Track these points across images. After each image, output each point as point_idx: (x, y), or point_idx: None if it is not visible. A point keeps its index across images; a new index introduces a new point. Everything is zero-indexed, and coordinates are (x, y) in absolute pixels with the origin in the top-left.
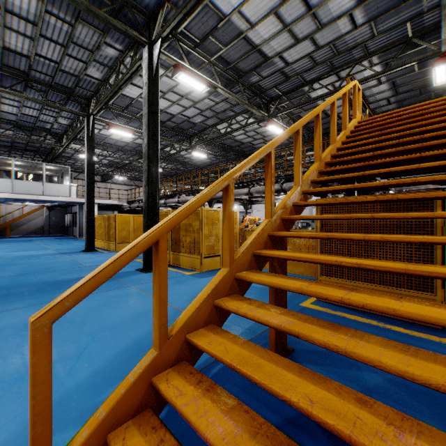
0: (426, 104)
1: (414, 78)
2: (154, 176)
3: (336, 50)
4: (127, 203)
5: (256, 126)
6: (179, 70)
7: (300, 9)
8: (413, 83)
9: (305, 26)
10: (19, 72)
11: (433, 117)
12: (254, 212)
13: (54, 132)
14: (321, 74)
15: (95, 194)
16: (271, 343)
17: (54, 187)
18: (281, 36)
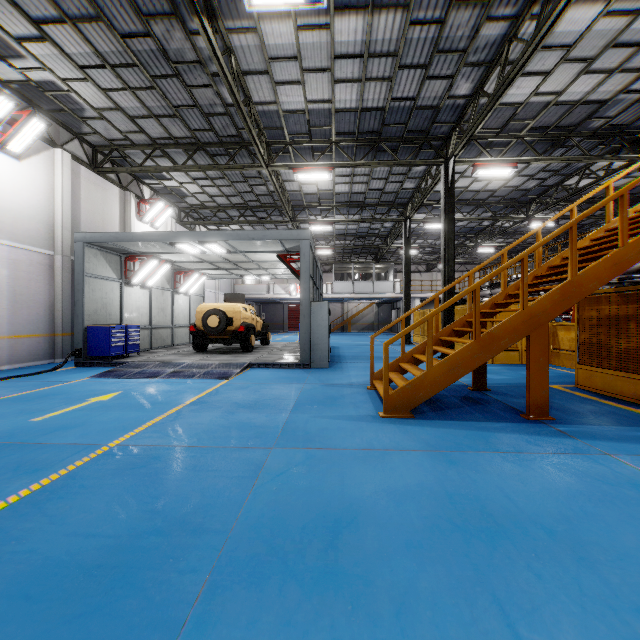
0: None
1: None
2: (449, 276)
3: None
4: None
5: None
6: (476, 169)
7: (623, 51)
8: None
9: None
10: (358, 203)
11: None
12: None
13: (380, 234)
14: None
15: (419, 287)
16: (472, 381)
17: (381, 284)
18: (610, 79)
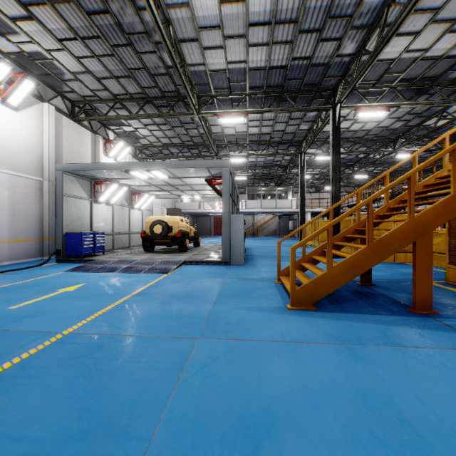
0: None
1: None
2: (336, 194)
3: None
4: None
5: None
6: (357, 113)
7: None
8: None
9: None
10: (266, 141)
11: None
12: None
13: (281, 165)
14: None
15: (310, 204)
16: (360, 278)
17: (282, 202)
18: None
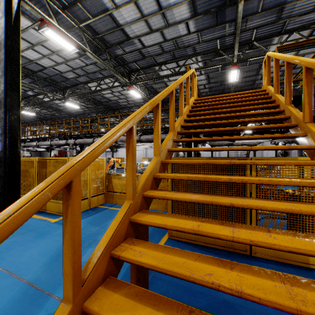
0: (236, 94)
1: (218, 75)
2: (14, 125)
3: (177, 45)
4: None
5: (121, 89)
6: (45, 25)
7: (154, 6)
8: (218, 78)
9: (157, 21)
10: None
11: (244, 105)
12: (119, 151)
13: None
14: (167, 60)
15: None
16: None
17: None
18: (139, 23)
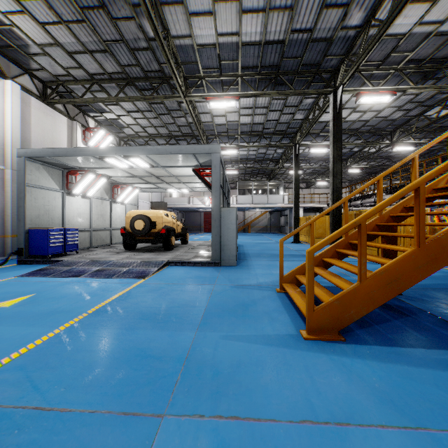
0: None
1: None
2: (337, 187)
3: None
4: (326, 205)
5: None
6: (360, 97)
7: None
8: None
9: None
10: (258, 132)
11: None
12: None
13: (274, 159)
14: None
15: (301, 199)
16: None
17: (274, 197)
18: None
